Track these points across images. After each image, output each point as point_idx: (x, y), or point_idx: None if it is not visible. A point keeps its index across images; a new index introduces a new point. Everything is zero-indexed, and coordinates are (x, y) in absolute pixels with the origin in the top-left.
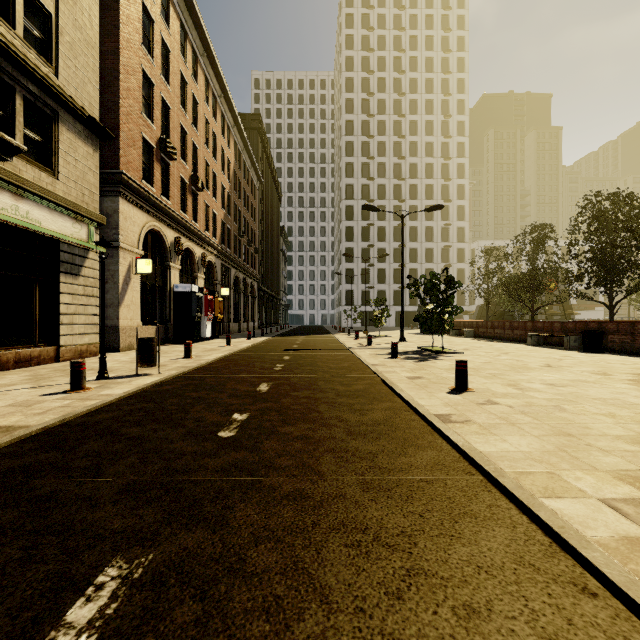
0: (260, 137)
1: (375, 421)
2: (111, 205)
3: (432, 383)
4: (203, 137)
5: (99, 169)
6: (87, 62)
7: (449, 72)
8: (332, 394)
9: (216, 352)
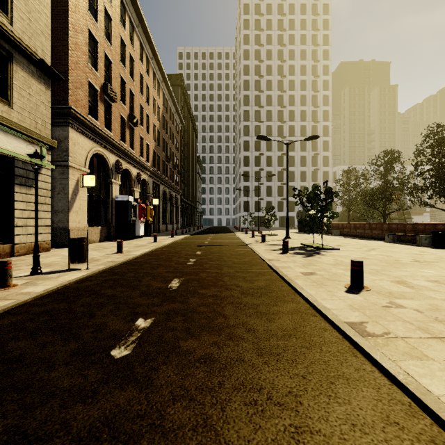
0: (182, 91)
1: (285, 331)
2: (62, 133)
3: (326, 280)
4: (138, 87)
5: (53, 105)
6: (40, 17)
7: (317, 45)
8: (237, 292)
9: (144, 248)
